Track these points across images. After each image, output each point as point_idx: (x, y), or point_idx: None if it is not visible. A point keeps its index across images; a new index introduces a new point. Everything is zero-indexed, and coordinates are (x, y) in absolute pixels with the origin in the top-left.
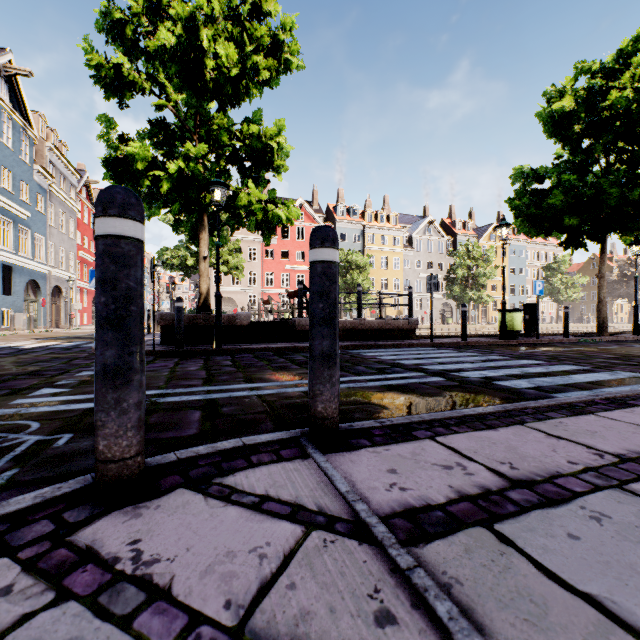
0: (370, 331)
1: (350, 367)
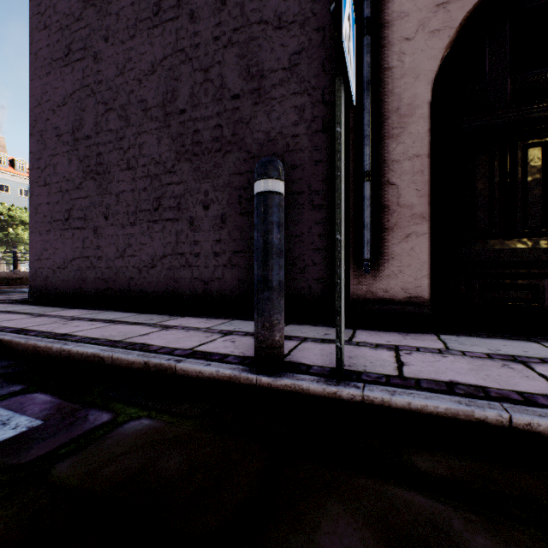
0: (26, 279)
1: (1, 293)
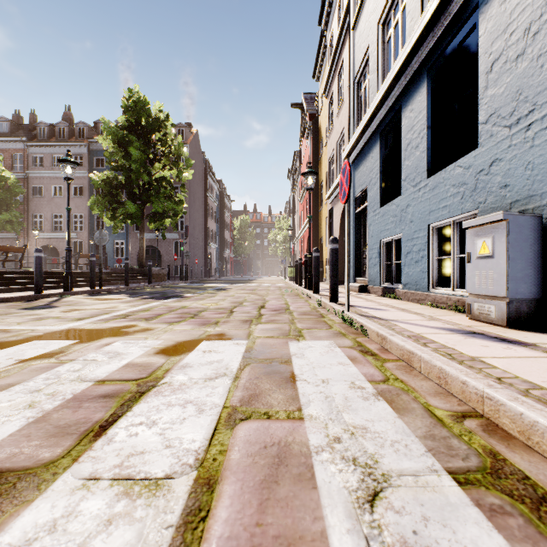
0: None
1: None
